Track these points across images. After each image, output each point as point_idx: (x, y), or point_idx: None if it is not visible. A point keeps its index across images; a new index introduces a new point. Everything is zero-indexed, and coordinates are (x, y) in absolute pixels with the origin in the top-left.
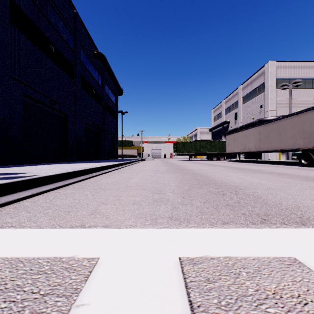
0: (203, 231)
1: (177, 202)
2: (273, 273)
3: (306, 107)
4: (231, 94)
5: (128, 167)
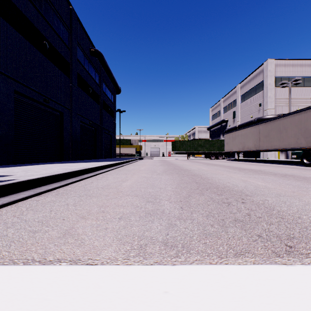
0: (210, 271)
1: (174, 215)
2: None
3: (306, 105)
4: (230, 93)
5: (124, 167)
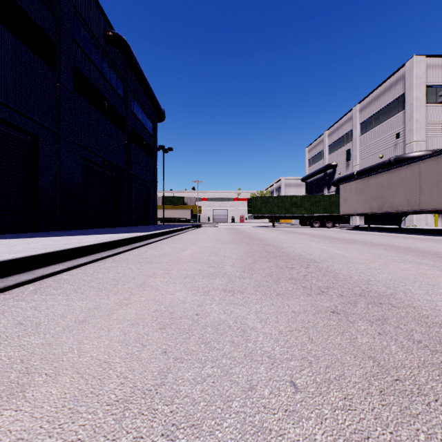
0: None
1: None
2: None
3: None
4: (340, 120)
5: (149, 247)
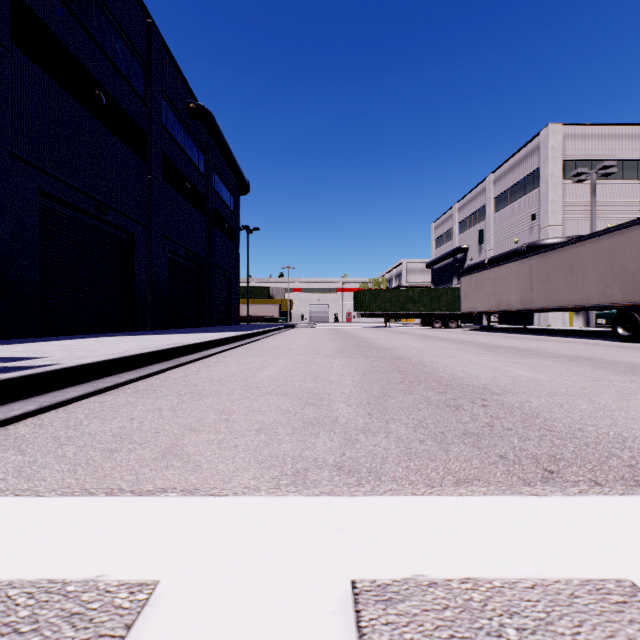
0: (412, 503)
1: (355, 426)
2: (583, 631)
3: (626, 218)
4: (472, 192)
5: (259, 343)
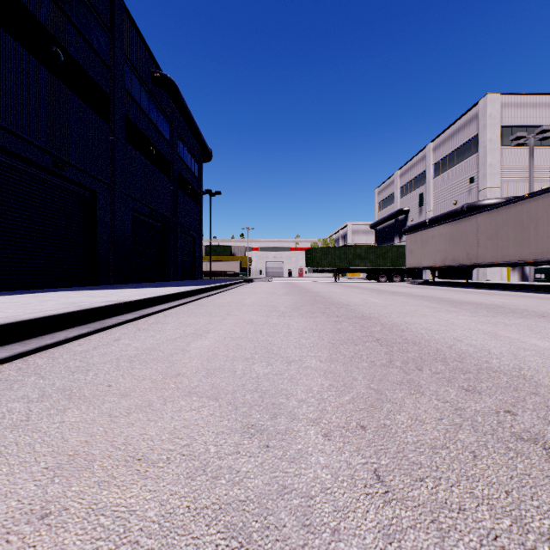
0: None
1: None
2: None
3: None
4: (413, 159)
5: (213, 298)
